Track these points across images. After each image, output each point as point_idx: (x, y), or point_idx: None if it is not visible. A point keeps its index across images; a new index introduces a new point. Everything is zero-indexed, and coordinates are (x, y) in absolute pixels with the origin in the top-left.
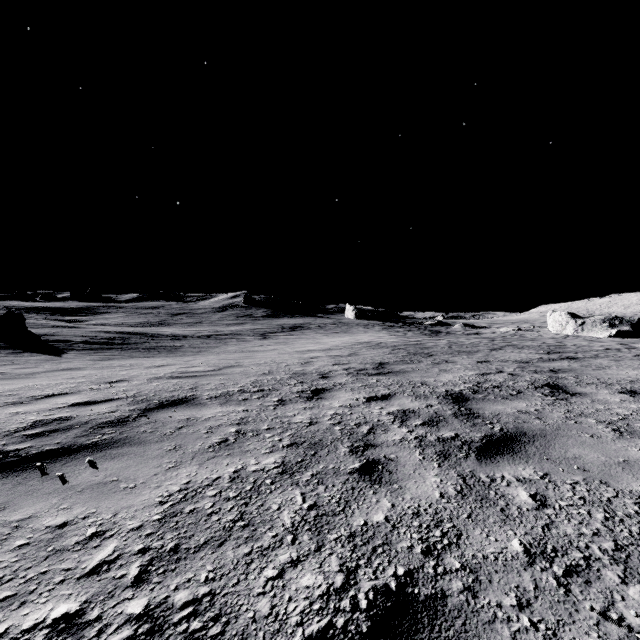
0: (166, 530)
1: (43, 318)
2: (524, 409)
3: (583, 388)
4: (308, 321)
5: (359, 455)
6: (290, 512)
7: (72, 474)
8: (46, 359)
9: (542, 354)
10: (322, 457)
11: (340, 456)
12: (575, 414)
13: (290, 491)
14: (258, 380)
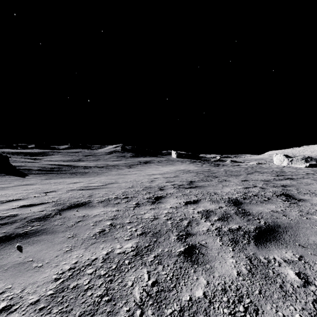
0: (54, 304)
1: (20, 157)
2: (274, 209)
3: (303, 196)
4: (153, 159)
5: (183, 241)
6: (139, 288)
7: (5, 256)
8: (16, 179)
9: (274, 176)
10: (160, 243)
11: (171, 242)
12: (304, 213)
13: (140, 270)
14: (126, 191)
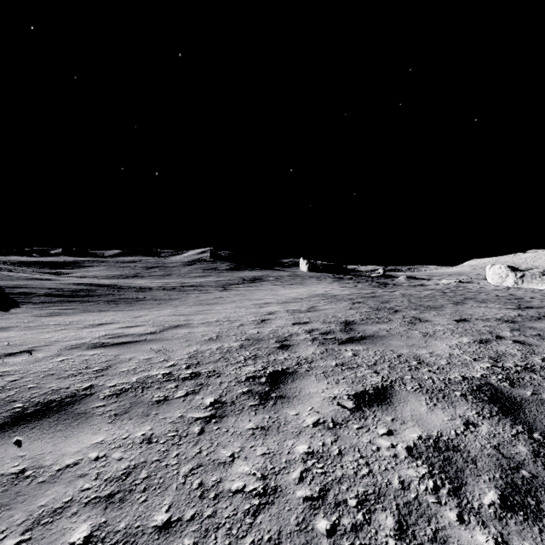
0: None
1: (32, 271)
2: None
3: None
4: (266, 273)
5: None
6: None
7: None
8: None
9: (515, 310)
10: None
11: None
12: None
13: None
14: (199, 352)
